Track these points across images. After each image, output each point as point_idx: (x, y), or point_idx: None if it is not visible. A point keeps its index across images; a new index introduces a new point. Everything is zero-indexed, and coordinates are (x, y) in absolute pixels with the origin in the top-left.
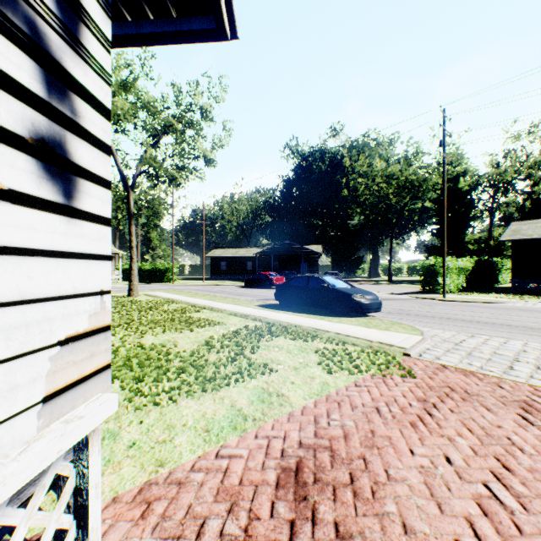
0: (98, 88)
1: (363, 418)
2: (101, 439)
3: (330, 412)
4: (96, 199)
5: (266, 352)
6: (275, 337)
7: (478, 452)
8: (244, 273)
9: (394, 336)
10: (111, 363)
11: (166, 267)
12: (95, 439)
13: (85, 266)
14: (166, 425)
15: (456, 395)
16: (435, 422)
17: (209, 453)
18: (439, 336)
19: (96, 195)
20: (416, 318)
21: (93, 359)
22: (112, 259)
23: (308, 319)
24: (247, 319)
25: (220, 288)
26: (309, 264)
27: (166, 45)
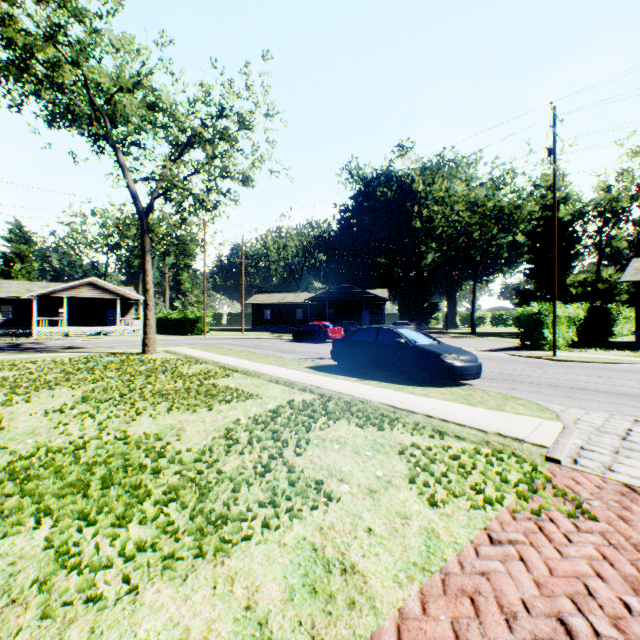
0: None
1: None
2: None
3: (463, 634)
4: None
5: (320, 453)
6: (334, 422)
7: None
8: (293, 323)
9: (517, 422)
10: None
11: (197, 316)
12: None
13: None
14: None
15: None
16: None
17: None
18: (587, 422)
19: None
20: (532, 387)
21: None
22: (133, 306)
23: (379, 390)
24: (292, 389)
25: (261, 342)
26: (373, 312)
27: None
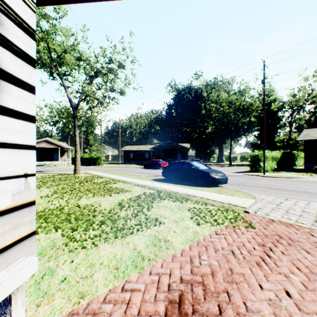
0: (22, 9)
1: (223, 259)
2: (43, 274)
3: (201, 254)
4: (20, 99)
5: (157, 210)
6: (163, 200)
7: (308, 287)
8: (144, 160)
9: (237, 200)
10: (35, 230)
11: (98, 156)
12: (19, 295)
13: (8, 154)
14: (88, 264)
15: (283, 241)
16: (273, 262)
17: (117, 287)
18: (266, 200)
19: (20, 96)
20: (249, 187)
21: (16, 230)
22: (66, 151)
23: (182, 188)
24: (145, 188)
25: (129, 169)
26: (182, 154)
27: (88, 2)
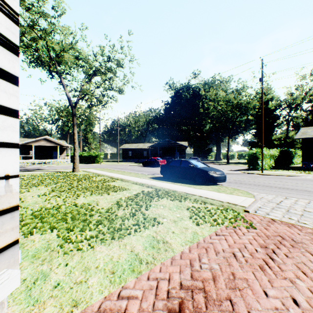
0: None
1: (224, 262)
2: (35, 279)
3: (201, 256)
4: None
5: (155, 209)
6: (161, 199)
7: None
8: (142, 158)
9: (236, 198)
10: (18, 239)
11: (96, 154)
12: None
13: None
14: (83, 267)
15: (286, 242)
16: (277, 265)
17: (112, 294)
18: (265, 198)
19: None
20: (248, 186)
21: None
22: (65, 149)
23: (181, 187)
24: (143, 187)
25: (127, 167)
26: (180, 152)
27: None
